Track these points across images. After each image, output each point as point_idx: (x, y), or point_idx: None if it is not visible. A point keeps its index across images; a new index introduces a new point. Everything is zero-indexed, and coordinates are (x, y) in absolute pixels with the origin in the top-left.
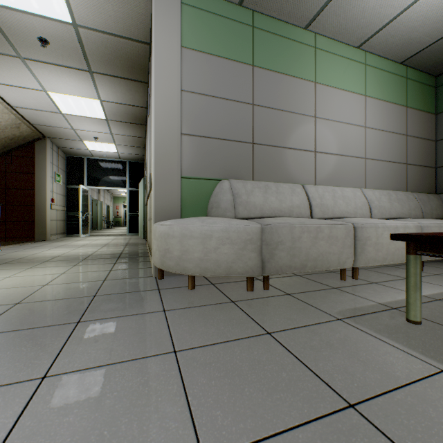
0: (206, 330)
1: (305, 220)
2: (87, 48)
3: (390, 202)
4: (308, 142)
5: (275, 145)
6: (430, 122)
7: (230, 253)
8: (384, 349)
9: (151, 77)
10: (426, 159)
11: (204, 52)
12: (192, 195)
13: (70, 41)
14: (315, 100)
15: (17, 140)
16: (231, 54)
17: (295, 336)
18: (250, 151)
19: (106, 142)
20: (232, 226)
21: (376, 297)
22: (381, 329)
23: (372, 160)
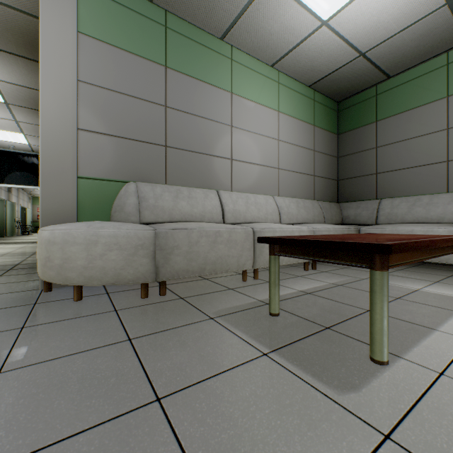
0: (59, 344)
1: (207, 225)
2: None
3: (297, 209)
4: (224, 150)
5: (191, 149)
6: (333, 141)
7: (118, 260)
8: (230, 342)
9: None
10: (330, 173)
11: (108, 43)
12: (92, 197)
13: None
14: (232, 109)
15: None
16: (141, 50)
17: (155, 339)
18: (162, 154)
19: (10, 131)
20: (122, 231)
21: (261, 295)
22: (241, 324)
23: (284, 171)
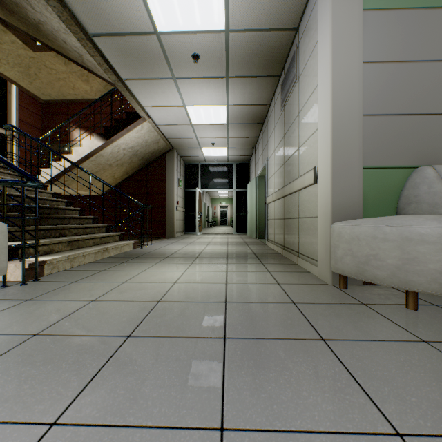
0: None
1: None
2: (231, 53)
3: None
4: None
5: None
6: None
7: None
8: None
9: (298, 64)
10: None
11: (391, 8)
12: (374, 189)
13: (217, 50)
14: None
15: (155, 153)
16: (428, 0)
17: None
18: None
19: (220, 147)
20: None
21: None
22: None
23: None
